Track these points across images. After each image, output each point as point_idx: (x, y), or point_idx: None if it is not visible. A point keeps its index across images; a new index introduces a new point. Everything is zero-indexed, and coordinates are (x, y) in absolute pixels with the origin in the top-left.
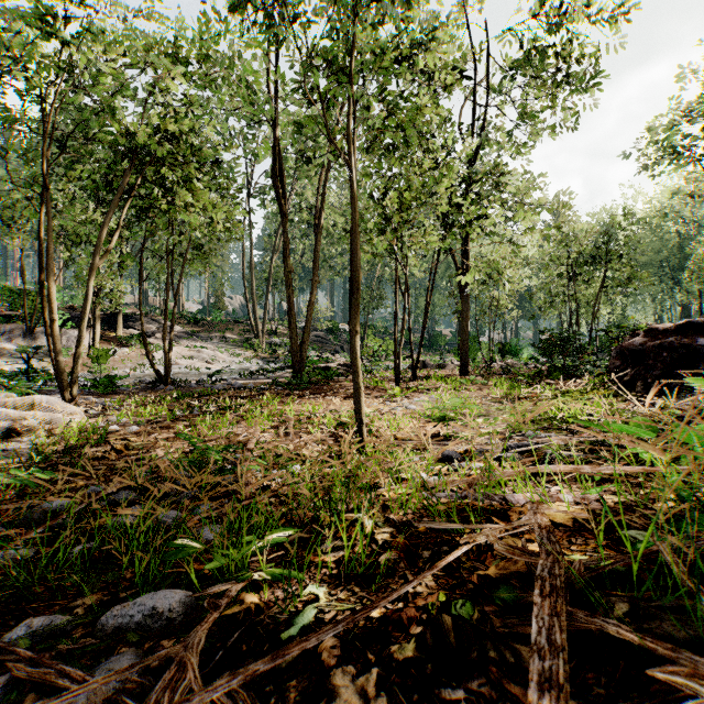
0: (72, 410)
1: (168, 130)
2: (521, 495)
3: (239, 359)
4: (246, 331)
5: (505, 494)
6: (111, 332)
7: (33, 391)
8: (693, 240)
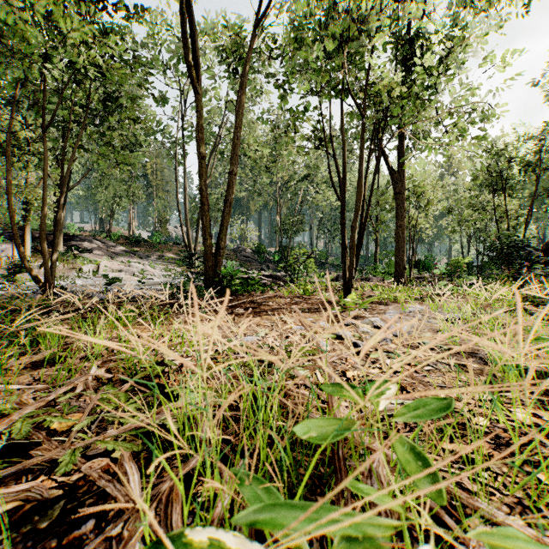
0: None
1: None
2: None
3: (168, 273)
4: (183, 251)
5: None
6: None
7: None
8: None
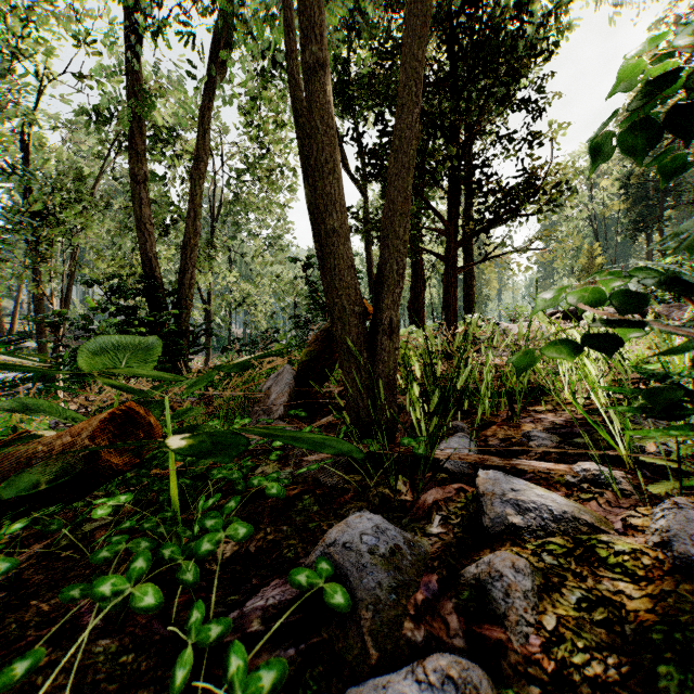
0: None
1: None
2: None
3: None
4: None
5: None
6: None
7: None
8: None
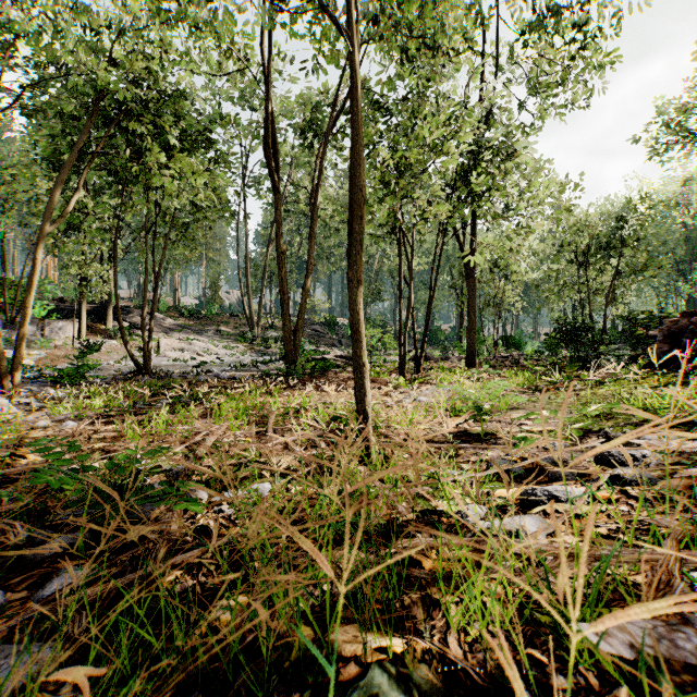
0: None
1: (131, 67)
2: None
3: (232, 351)
4: (242, 325)
5: None
6: (101, 325)
7: None
8: None
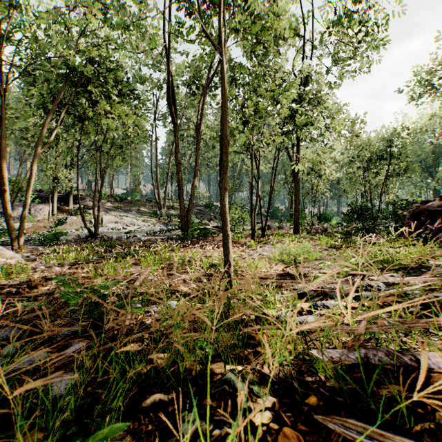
0: (12, 255)
1: (89, 54)
2: (437, 355)
3: (148, 223)
4: (154, 206)
5: (413, 352)
6: (65, 206)
7: (0, 242)
8: (441, 147)
